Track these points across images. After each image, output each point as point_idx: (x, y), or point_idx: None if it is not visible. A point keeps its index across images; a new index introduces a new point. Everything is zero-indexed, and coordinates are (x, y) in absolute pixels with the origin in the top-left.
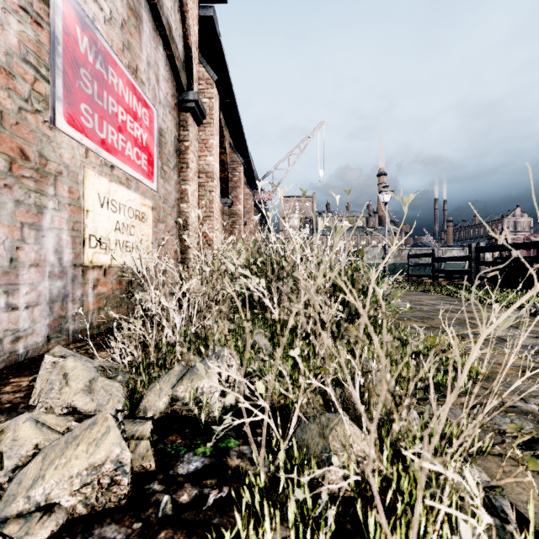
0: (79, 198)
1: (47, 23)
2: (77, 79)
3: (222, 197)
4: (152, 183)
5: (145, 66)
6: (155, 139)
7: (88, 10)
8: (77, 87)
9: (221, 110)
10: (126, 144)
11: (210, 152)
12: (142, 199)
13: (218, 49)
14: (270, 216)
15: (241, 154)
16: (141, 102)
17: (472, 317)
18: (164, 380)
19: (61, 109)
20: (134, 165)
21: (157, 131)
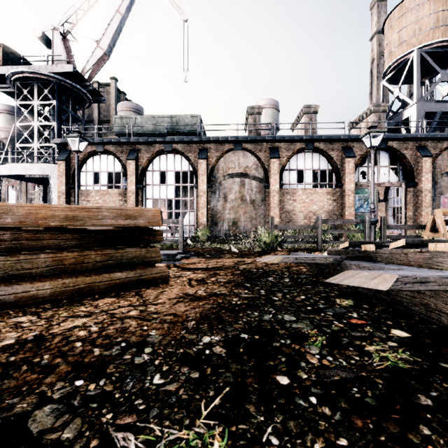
0: None
1: (440, 203)
2: (445, 206)
3: None
4: None
5: None
6: None
7: (446, 195)
8: (445, 207)
9: None
10: None
11: None
12: None
13: None
14: None
15: None
16: None
17: None
18: None
19: None
20: None
21: None
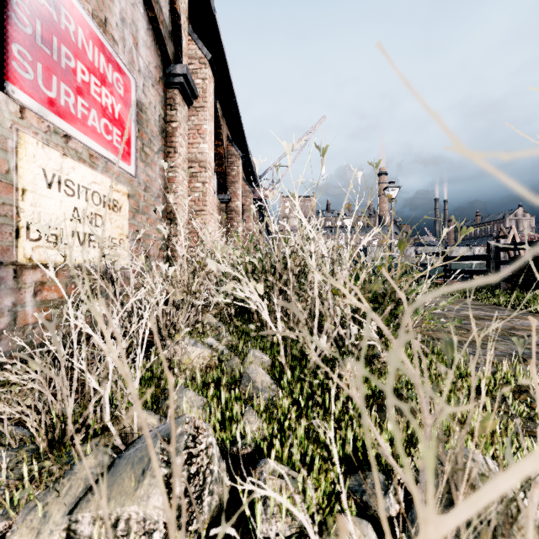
0: (9, 171)
1: None
2: (6, 8)
3: (219, 193)
4: (127, 165)
5: (118, 22)
6: (132, 113)
7: None
8: (6, 18)
9: (217, 99)
10: (89, 112)
11: (203, 139)
12: (114, 183)
13: (213, 26)
14: (271, 196)
15: (239, 148)
16: (113, 64)
17: (512, 326)
18: (59, 490)
19: None
20: (101, 140)
21: (135, 104)
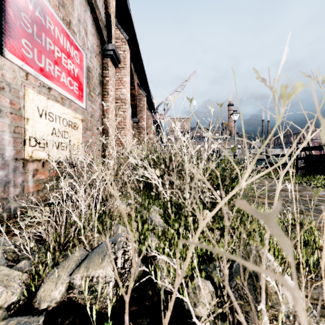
0: (20, 109)
1: None
2: (18, 20)
3: (133, 117)
4: (81, 103)
5: (76, 22)
6: (84, 73)
7: None
8: (18, 25)
9: (131, 61)
10: (61, 74)
11: (123, 86)
12: (74, 113)
13: (129, 20)
14: (163, 122)
15: (144, 90)
16: (73, 46)
17: (301, 195)
18: (63, 266)
19: (3, 39)
20: (67, 89)
21: (85, 68)
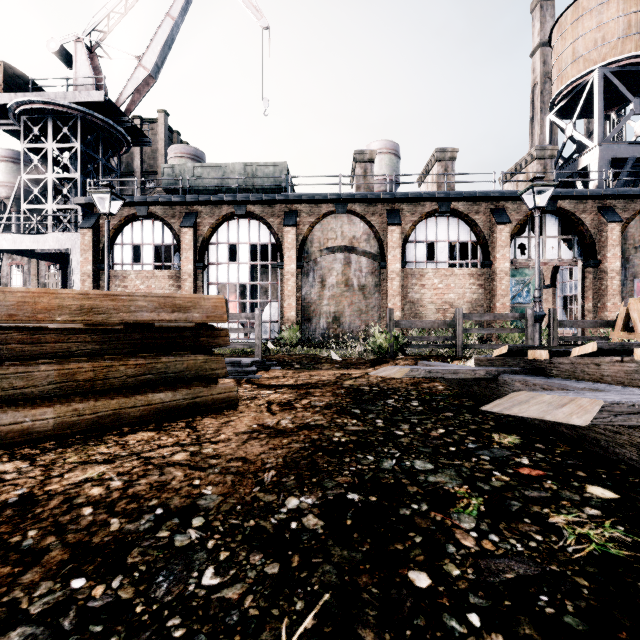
0: None
1: (633, 289)
2: (639, 294)
3: None
4: None
5: None
6: None
7: None
8: (639, 295)
9: None
10: None
11: None
12: None
13: None
14: None
15: None
16: None
17: None
18: None
19: None
20: None
21: None
